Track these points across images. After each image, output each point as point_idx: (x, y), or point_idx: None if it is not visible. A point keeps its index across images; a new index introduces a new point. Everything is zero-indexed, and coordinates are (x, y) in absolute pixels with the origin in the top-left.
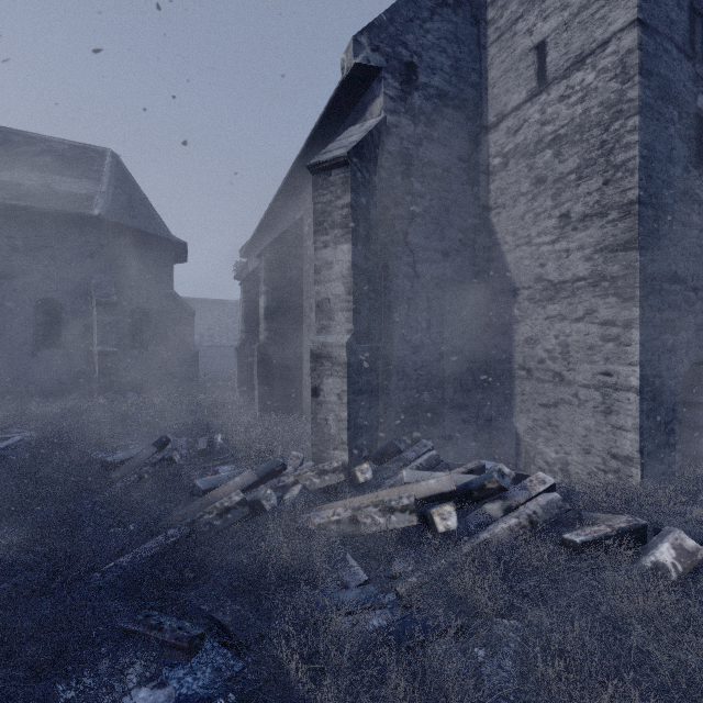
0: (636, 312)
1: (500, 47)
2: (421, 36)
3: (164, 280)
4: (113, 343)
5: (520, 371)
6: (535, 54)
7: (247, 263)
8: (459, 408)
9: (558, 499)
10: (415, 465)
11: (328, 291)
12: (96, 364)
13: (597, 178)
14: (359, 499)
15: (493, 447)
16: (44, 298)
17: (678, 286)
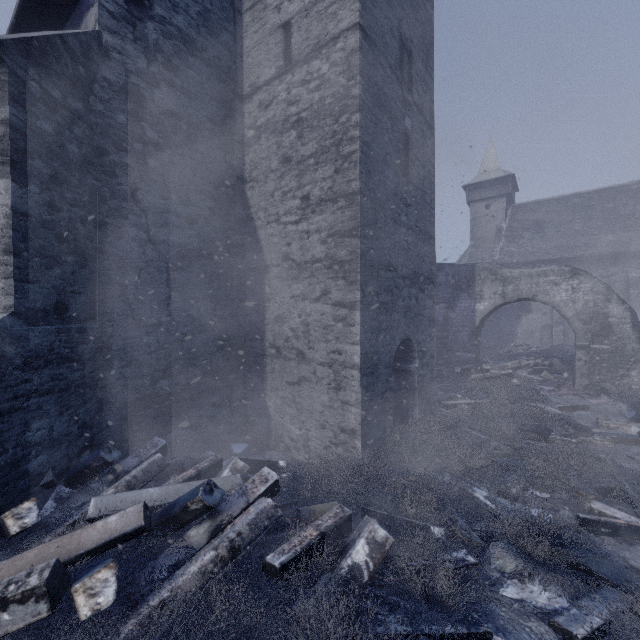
0: (358, 295)
1: (253, 17)
2: None
3: None
4: None
5: (270, 349)
6: (282, 32)
7: None
8: (209, 391)
9: (271, 506)
10: (126, 480)
11: None
12: None
13: (330, 165)
14: None
15: (249, 427)
16: None
17: (391, 273)
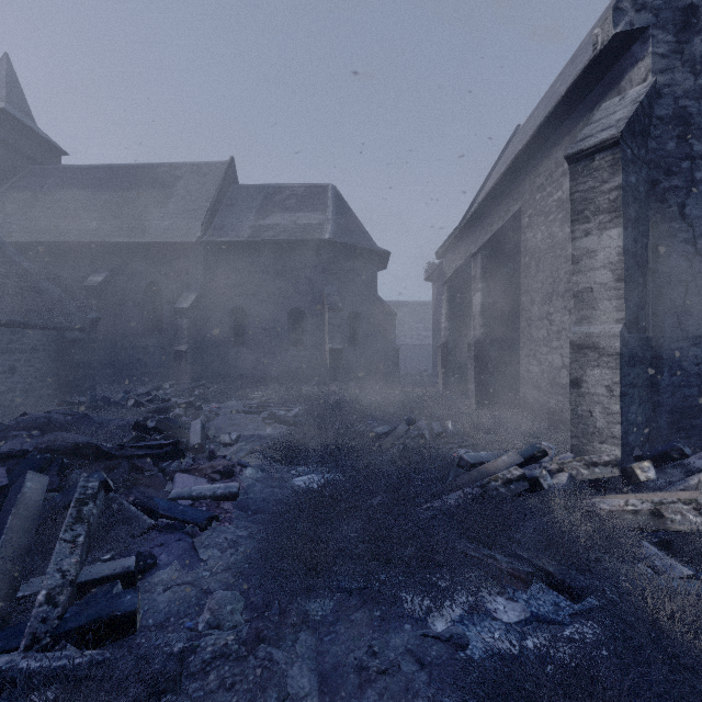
0: None
1: None
2: None
3: (371, 287)
4: (339, 341)
5: None
6: None
7: (440, 263)
8: None
9: None
10: None
11: (590, 280)
12: (327, 358)
13: None
14: (649, 496)
15: None
16: (293, 308)
17: None
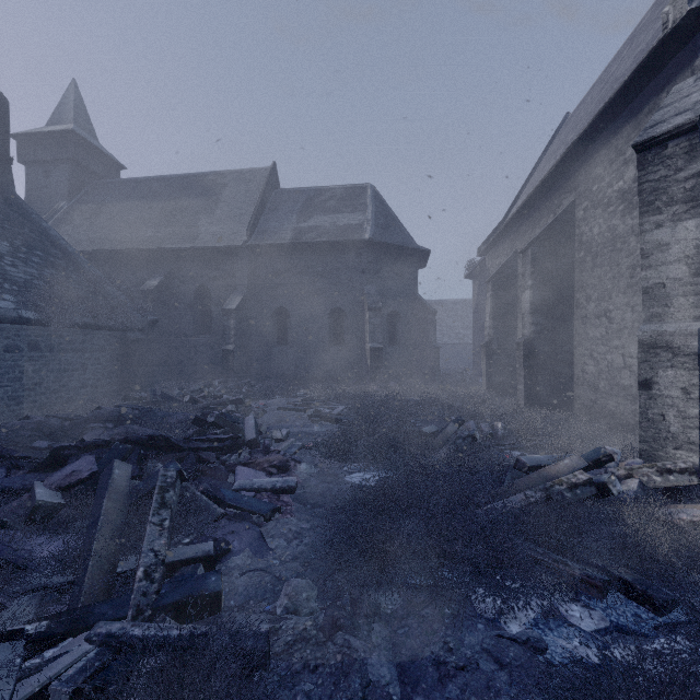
0: None
1: None
2: None
3: (411, 286)
4: (379, 340)
5: None
6: None
7: (482, 260)
8: None
9: None
10: None
11: (662, 275)
12: (367, 357)
13: None
14: None
15: None
16: (334, 308)
17: None
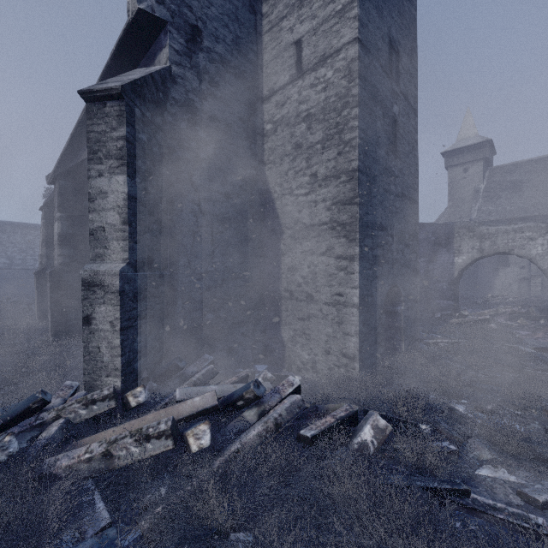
0: (357, 250)
1: (271, 37)
2: (205, 6)
3: None
4: None
5: (285, 293)
6: (295, 48)
7: None
8: (239, 324)
9: (299, 399)
10: (193, 380)
11: (103, 220)
12: None
13: (334, 149)
14: (124, 426)
15: (267, 353)
16: None
17: (382, 232)
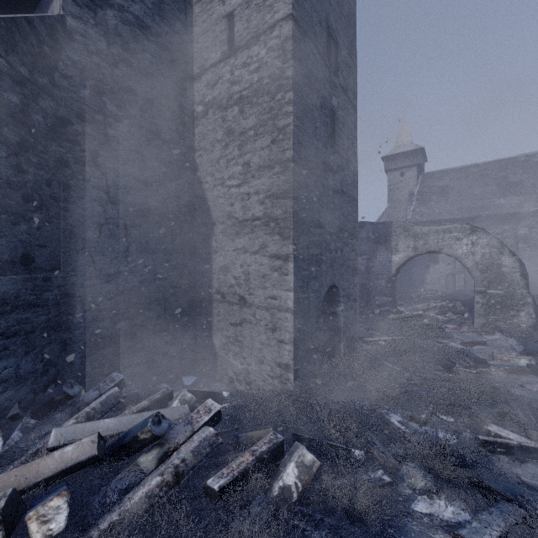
0: (291, 248)
1: (202, 8)
2: None
3: None
4: None
5: (217, 295)
6: (227, 22)
7: None
8: (163, 331)
9: (212, 434)
10: (85, 411)
11: None
12: None
13: (267, 136)
14: None
15: (198, 362)
16: None
17: (320, 230)
